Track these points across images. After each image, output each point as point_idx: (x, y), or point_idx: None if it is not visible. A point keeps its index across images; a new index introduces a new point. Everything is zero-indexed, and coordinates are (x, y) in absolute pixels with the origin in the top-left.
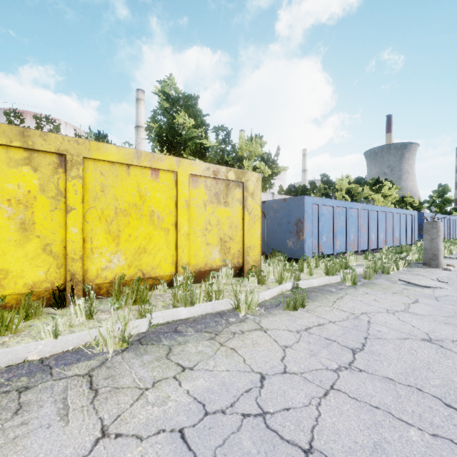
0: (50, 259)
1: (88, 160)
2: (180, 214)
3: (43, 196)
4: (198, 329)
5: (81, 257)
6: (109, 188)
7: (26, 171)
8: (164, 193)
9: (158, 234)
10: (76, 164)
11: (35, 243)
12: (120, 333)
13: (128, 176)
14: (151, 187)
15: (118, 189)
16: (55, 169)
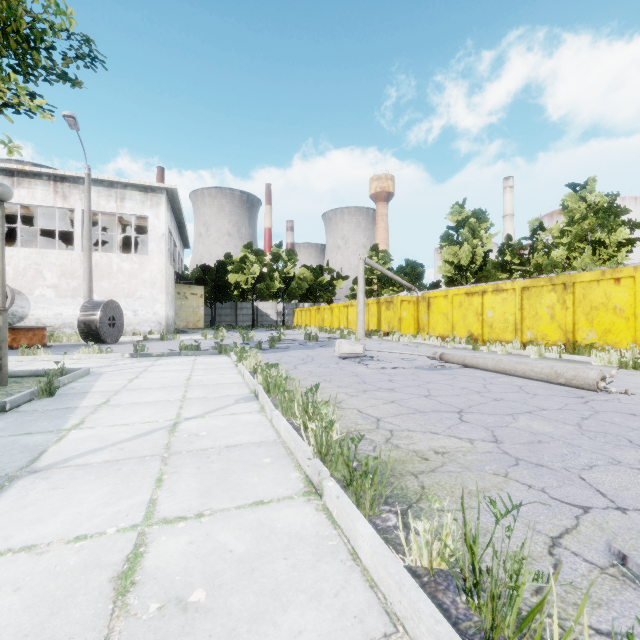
0: (560, 331)
1: (576, 283)
2: (637, 307)
3: (558, 303)
4: (568, 361)
5: (572, 331)
6: (587, 296)
7: (552, 294)
8: (625, 293)
9: (620, 321)
10: (570, 287)
11: (555, 324)
12: (539, 352)
13: (598, 286)
14: (614, 290)
15: (592, 295)
16: (562, 291)
